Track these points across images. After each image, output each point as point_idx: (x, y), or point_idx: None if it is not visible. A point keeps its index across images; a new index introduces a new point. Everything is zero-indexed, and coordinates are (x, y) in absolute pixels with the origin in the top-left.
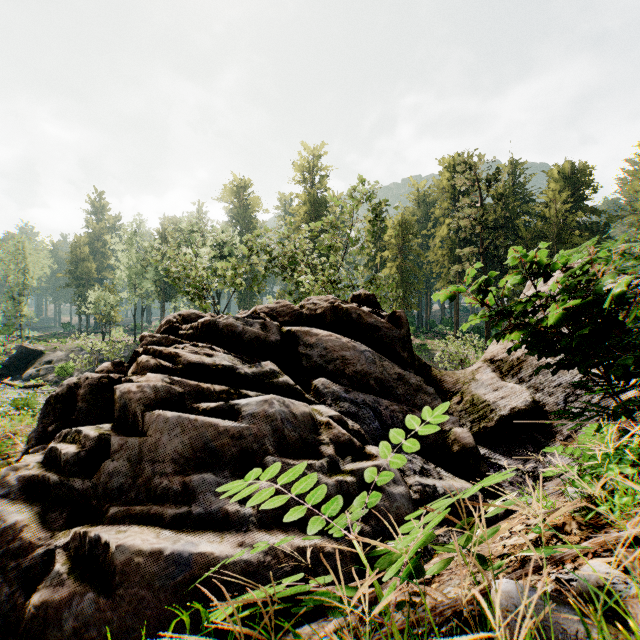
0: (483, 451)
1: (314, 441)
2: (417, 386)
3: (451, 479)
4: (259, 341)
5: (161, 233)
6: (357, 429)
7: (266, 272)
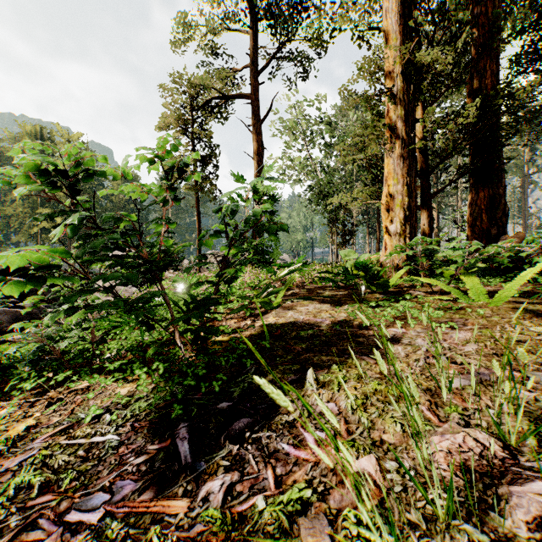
0: None
1: None
2: None
3: None
4: None
5: None
6: None
7: None
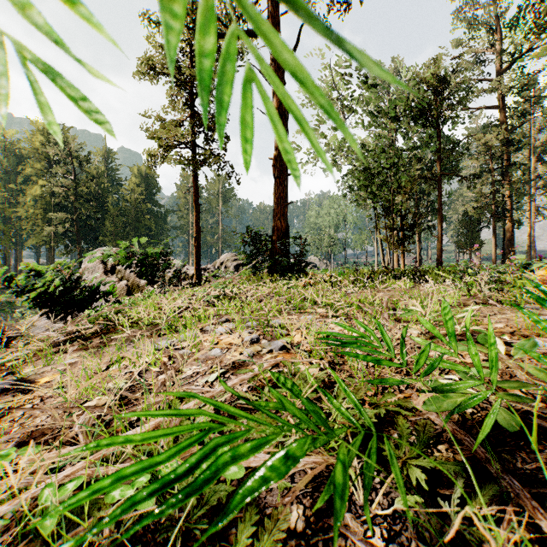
0: None
1: None
2: None
3: None
4: None
5: None
6: None
7: None
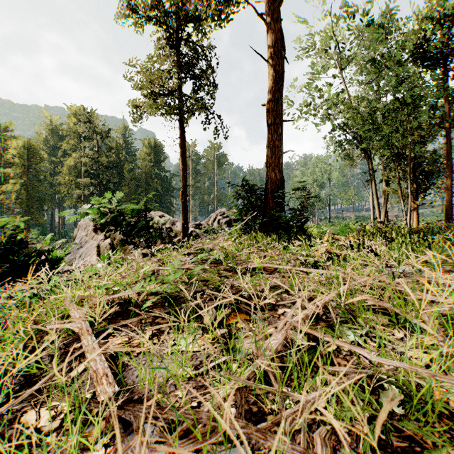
0: None
1: None
2: None
3: None
4: None
5: None
6: None
7: None
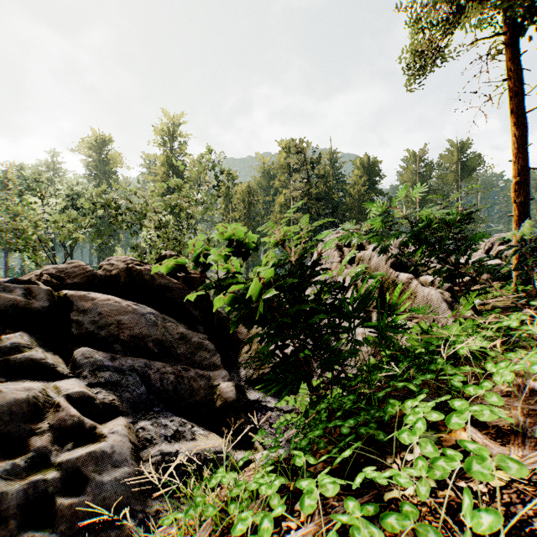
0: (259, 395)
1: (24, 433)
2: (199, 344)
3: (207, 436)
4: (18, 309)
5: (3, 179)
6: (109, 401)
7: (111, 226)
